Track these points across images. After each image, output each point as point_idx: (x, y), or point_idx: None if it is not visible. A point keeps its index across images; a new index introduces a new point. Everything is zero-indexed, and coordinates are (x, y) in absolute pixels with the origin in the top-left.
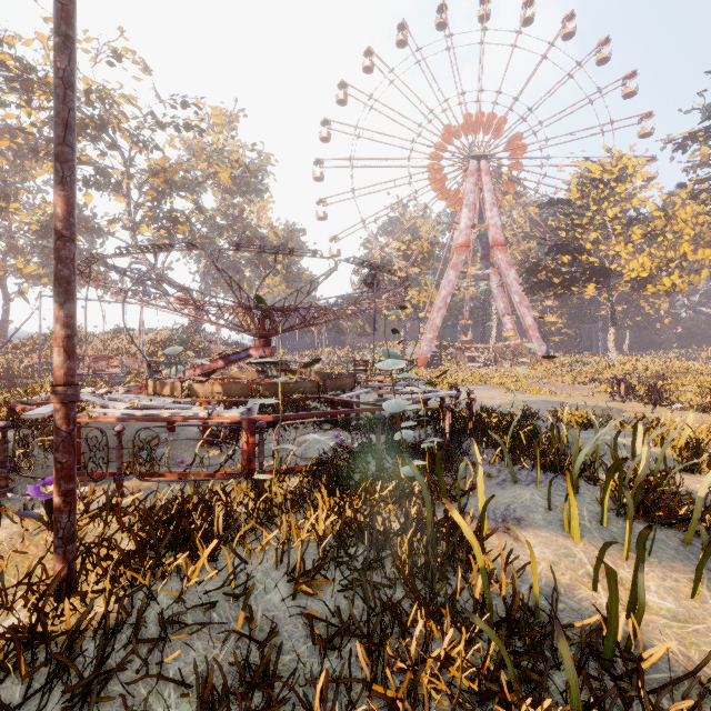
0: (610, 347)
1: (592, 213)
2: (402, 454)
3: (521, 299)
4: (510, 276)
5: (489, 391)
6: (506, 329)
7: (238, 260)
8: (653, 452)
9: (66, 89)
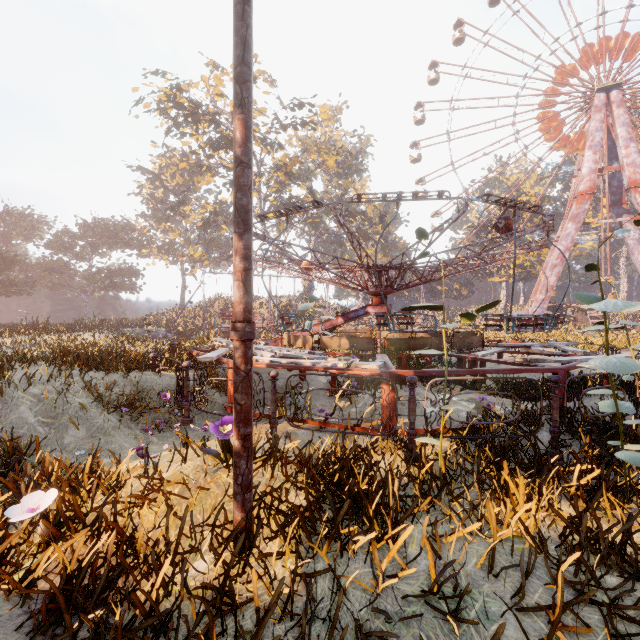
0: None
1: None
2: (585, 430)
3: None
4: None
5: None
6: None
7: (341, 235)
8: None
9: (244, 5)
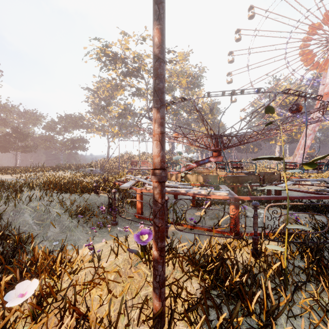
0: None
1: None
2: None
3: None
4: None
5: None
6: None
7: (189, 120)
8: None
9: None
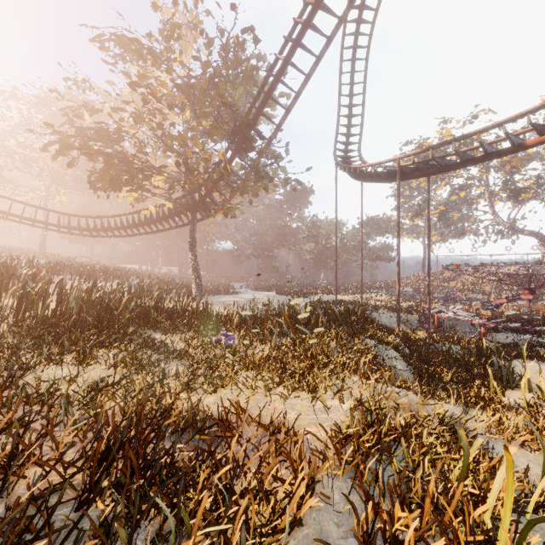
0: None
1: None
2: None
3: None
4: None
5: None
6: None
7: None
8: None
9: (428, 261)
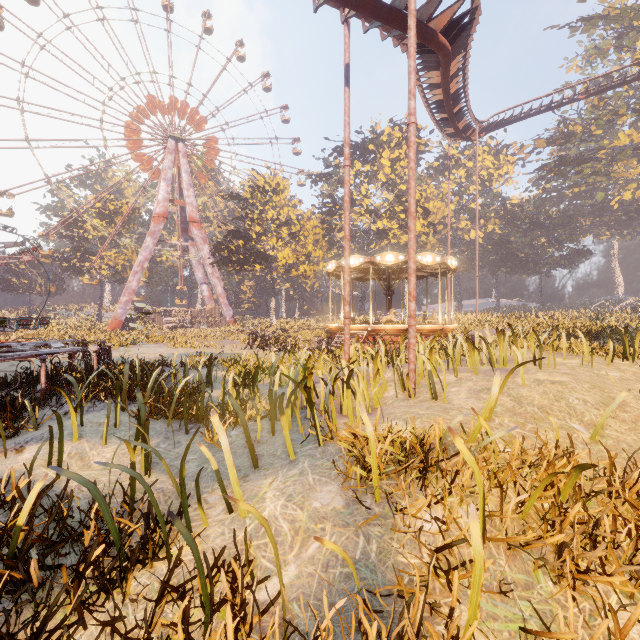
0: (272, 312)
1: (260, 212)
2: None
3: (213, 271)
4: (204, 250)
5: (159, 348)
6: (203, 296)
7: None
8: (227, 378)
9: None
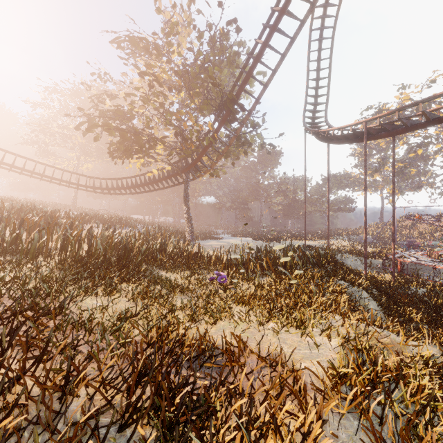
0: None
1: None
2: None
3: None
4: None
5: None
6: None
7: None
8: None
9: (393, 212)
